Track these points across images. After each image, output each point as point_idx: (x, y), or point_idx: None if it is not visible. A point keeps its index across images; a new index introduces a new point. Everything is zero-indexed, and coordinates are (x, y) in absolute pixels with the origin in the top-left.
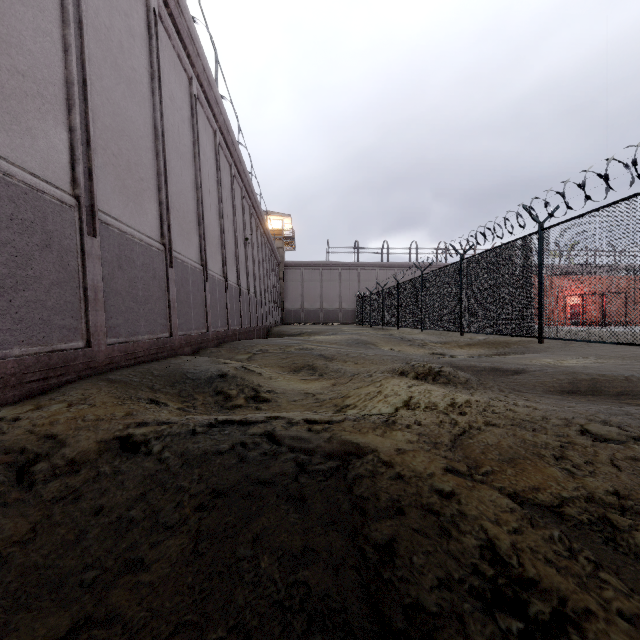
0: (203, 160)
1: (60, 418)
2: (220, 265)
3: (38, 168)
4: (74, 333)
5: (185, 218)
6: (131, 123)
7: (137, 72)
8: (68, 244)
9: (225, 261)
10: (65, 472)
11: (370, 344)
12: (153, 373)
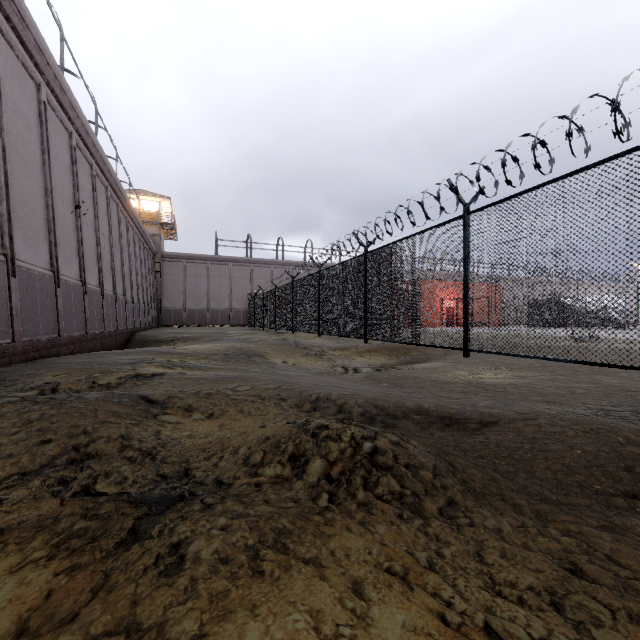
0: None
1: None
2: None
3: None
4: None
5: None
6: None
7: None
8: None
9: (10, 228)
10: None
11: (257, 356)
12: None
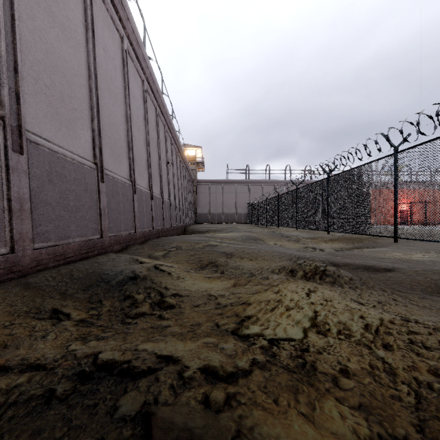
0: (133, 101)
1: None
2: (147, 181)
3: None
4: None
5: (116, 144)
6: (65, 62)
7: (72, 22)
8: None
9: (151, 178)
10: None
11: (259, 240)
12: (72, 275)
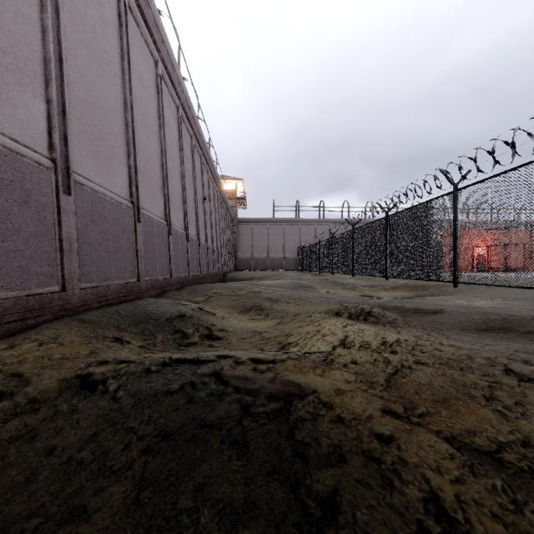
0: (167, 131)
1: (28, 357)
2: (182, 220)
3: (17, 134)
4: (50, 279)
5: (151, 180)
6: (103, 97)
7: (109, 54)
8: (45, 201)
9: (186, 217)
10: (25, 411)
11: (309, 287)
12: (120, 314)
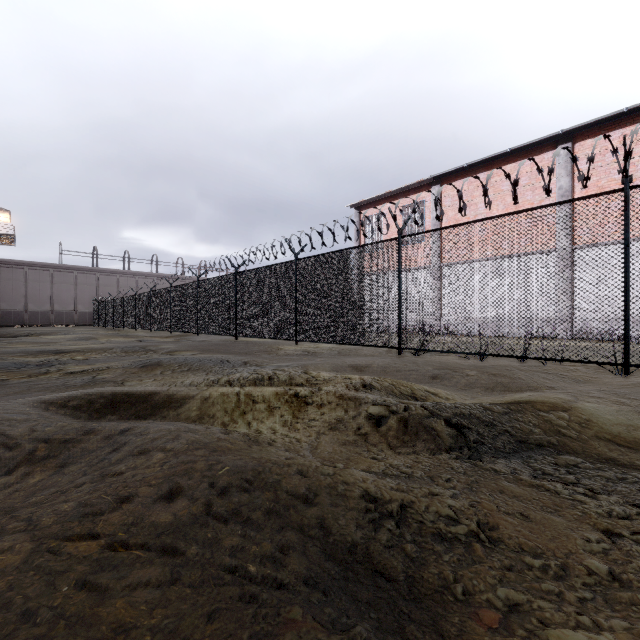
0: None
1: None
2: None
3: None
4: None
5: None
6: None
7: None
8: None
9: None
10: None
11: (93, 339)
12: None
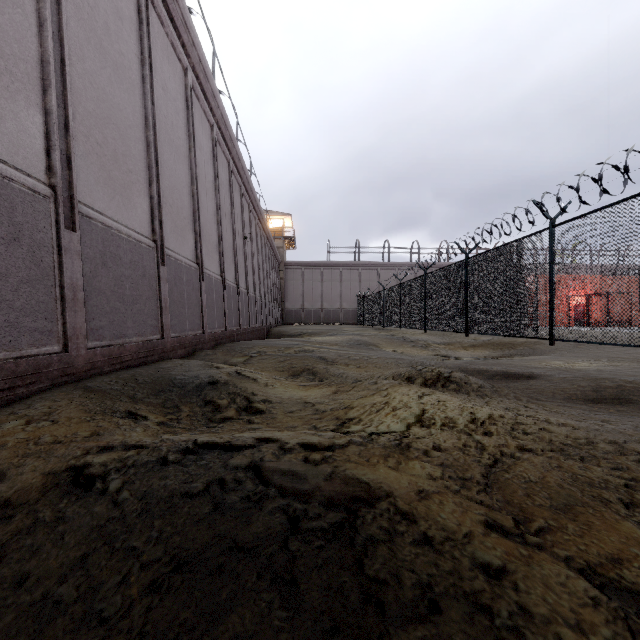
0: (199, 155)
1: (9, 441)
2: (217, 264)
3: (5, 153)
4: (48, 336)
5: (179, 214)
6: (118, 111)
7: (125, 57)
8: (41, 238)
9: (223, 260)
10: None
11: (372, 345)
12: (137, 380)
